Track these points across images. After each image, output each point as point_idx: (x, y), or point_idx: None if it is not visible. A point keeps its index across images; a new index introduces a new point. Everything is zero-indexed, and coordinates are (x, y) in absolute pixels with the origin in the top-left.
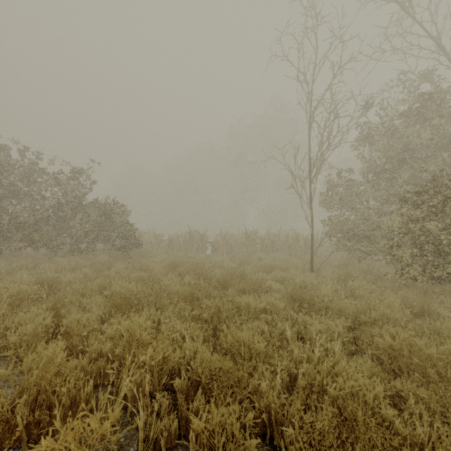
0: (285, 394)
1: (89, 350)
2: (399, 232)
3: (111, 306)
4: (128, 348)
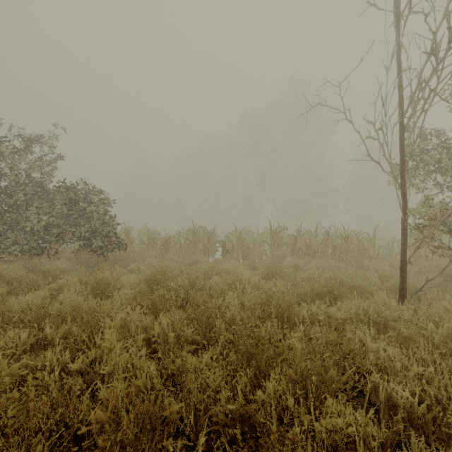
0: None
1: None
2: None
3: None
4: None
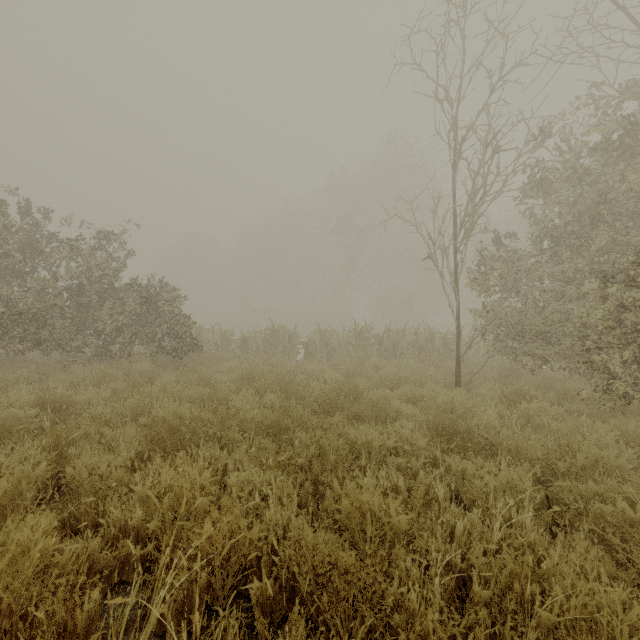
0: (451, 613)
1: (104, 523)
2: (603, 326)
3: (149, 442)
4: (172, 518)
